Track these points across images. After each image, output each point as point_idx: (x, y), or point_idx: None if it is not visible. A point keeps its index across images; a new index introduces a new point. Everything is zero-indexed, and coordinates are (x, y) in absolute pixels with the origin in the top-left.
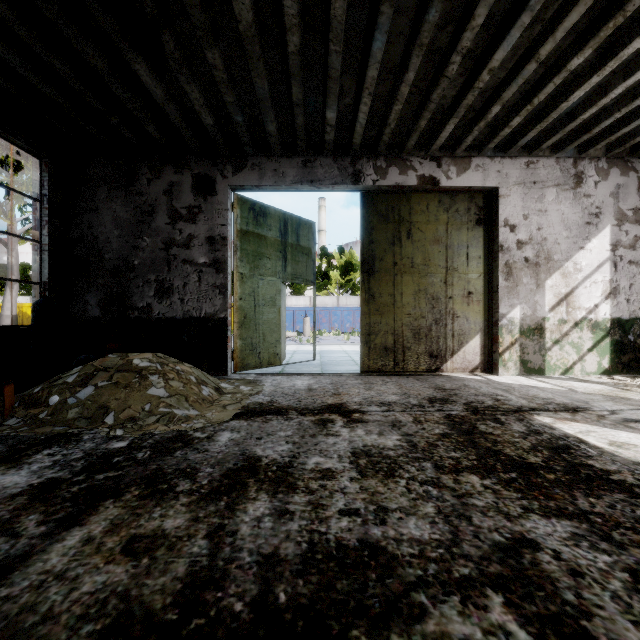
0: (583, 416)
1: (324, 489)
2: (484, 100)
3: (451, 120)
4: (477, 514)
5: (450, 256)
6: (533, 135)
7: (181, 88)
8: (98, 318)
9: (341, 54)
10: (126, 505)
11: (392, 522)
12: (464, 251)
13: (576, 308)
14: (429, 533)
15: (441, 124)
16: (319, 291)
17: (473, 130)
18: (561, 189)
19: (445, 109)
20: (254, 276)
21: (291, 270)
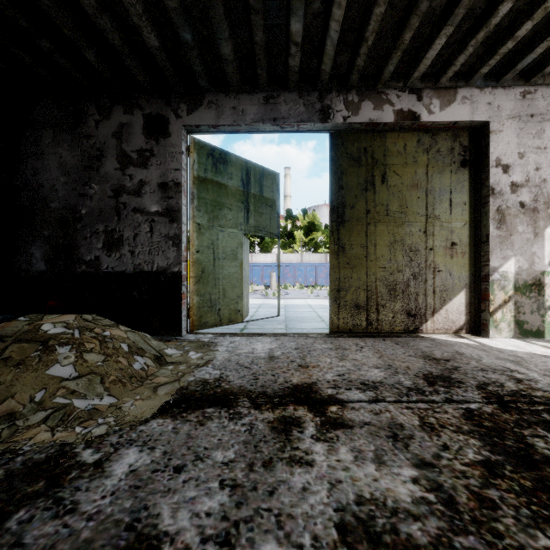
0: None
1: None
2: None
3: (443, 30)
4: None
5: (430, 202)
6: (540, 52)
7: None
8: (43, 272)
9: None
10: None
11: None
12: (447, 196)
13: None
14: None
15: (428, 40)
16: (285, 249)
17: (467, 46)
18: None
19: (436, 16)
20: (213, 227)
21: (254, 222)
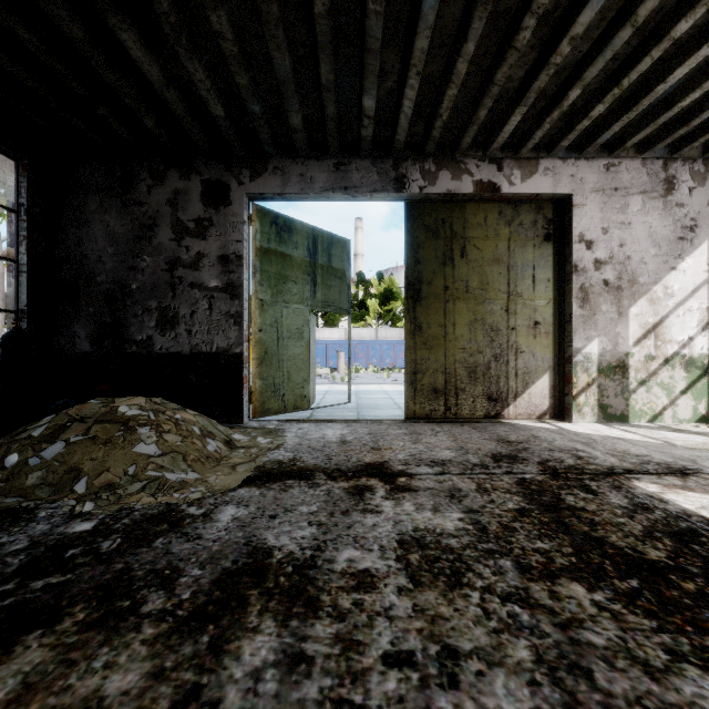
0: (697, 482)
1: (360, 610)
2: (559, 83)
3: (517, 109)
4: (599, 664)
5: (513, 279)
6: (617, 129)
7: (183, 68)
8: (88, 353)
9: (382, 17)
10: (58, 642)
11: (468, 682)
12: (530, 273)
13: (666, 341)
14: (531, 708)
15: (504, 115)
16: (355, 322)
17: (544, 123)
18: (648, 197)
19: (510, 95)
20: (277, 303)
21: (321, 296)
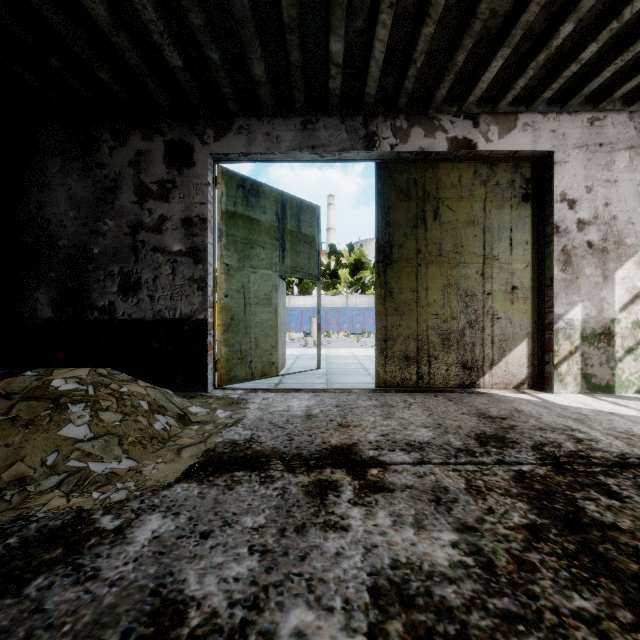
0: None
1: None
2: (549, 18)
3: (500, 51)
4: None
5: (488, 241)
6: (607, 75)
7: (132, 7)
8: (50, 320)
9: None
10: None
11: None
12: (506, 235)
13: None
14: None
15: (484, 61)
16: (327, 290)
17: (527, 68)
18: (636, 153)
19: (492, 36)
20: (244, 268)
21: (290, 262)
